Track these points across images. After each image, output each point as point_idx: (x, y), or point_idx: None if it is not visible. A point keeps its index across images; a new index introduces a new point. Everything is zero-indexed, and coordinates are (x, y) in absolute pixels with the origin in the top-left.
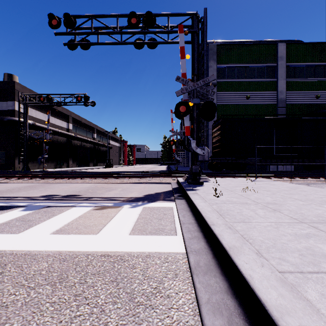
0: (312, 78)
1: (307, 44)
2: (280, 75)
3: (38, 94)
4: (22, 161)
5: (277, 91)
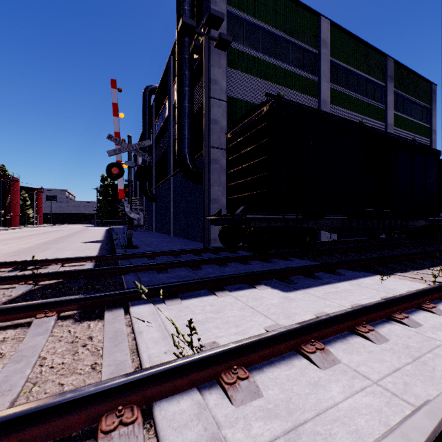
0: (356, 93)
1: (351, 38)
2: (324, 73)
3: None
4: None
5: (319, 100)
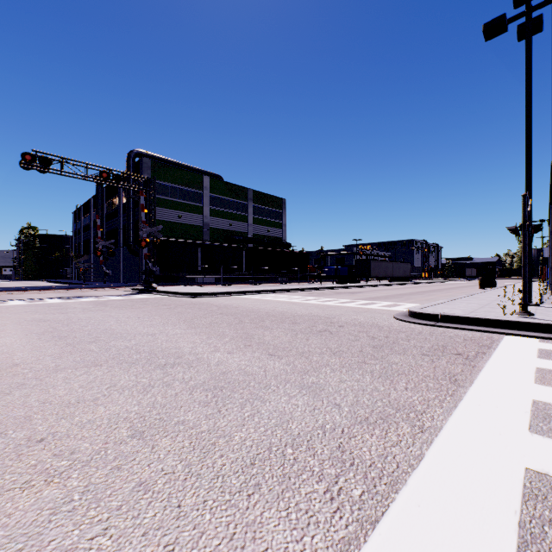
0: (227, 210)
1: (224, 182)
2: (206, 203)
3: None
4: None
5: (203, 216)
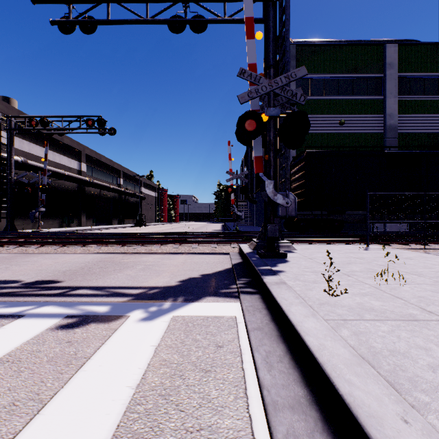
0: (435, 96)
1: (428, 45)
2: (390, 91)
3: (29, 116)
4: (4, 217)
5: (384, 115)
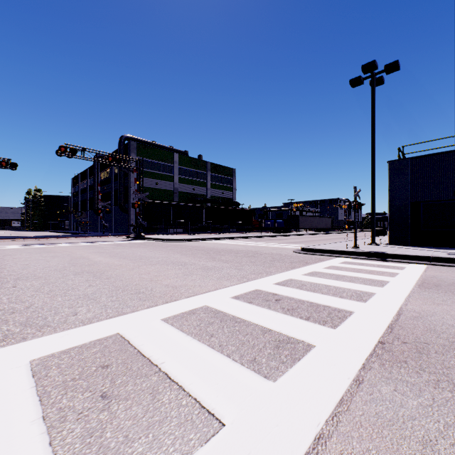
0: (192, 178)
1: (189, 157)
2: (176, 173)
3: None
4: None
5: (174, 183)
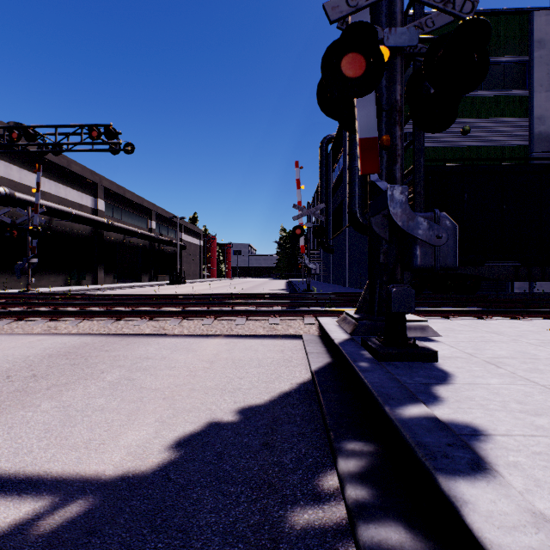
0: None
1: None
2: (539, 81)
3: (9, 126)
4: None
5: (531, 118)
